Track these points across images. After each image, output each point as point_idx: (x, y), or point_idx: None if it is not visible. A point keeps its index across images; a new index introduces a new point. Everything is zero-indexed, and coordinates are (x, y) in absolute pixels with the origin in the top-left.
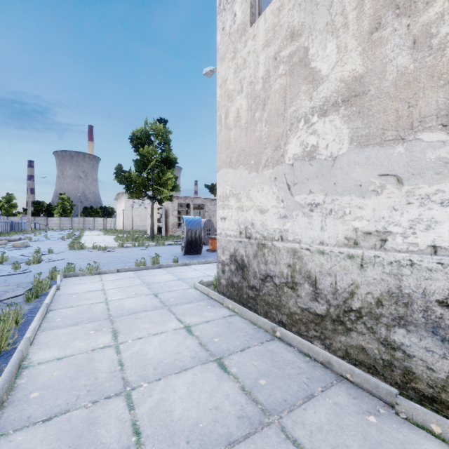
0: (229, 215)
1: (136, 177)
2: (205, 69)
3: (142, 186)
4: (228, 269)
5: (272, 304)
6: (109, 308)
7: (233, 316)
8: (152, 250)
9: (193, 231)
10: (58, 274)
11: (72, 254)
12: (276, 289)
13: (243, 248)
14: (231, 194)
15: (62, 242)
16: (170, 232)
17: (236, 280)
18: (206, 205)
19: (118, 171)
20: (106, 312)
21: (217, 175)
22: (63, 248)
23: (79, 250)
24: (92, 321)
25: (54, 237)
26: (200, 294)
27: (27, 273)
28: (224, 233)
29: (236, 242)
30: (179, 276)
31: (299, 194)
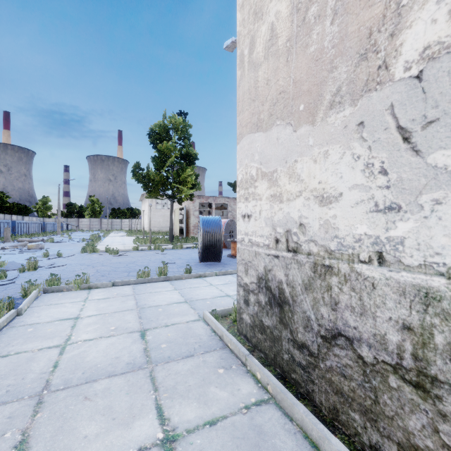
0: (256, 209)
1: (154, 175)
2: (226, 41)
3: (160, 185)
4: (254, 300)
5: (351, 400)
6: (59, 363)
7: (266, 406)
8: (167, 254)
9: (211, 234)
10: (35, 289)
11: (80, 258)
12: (362, 370)
13: (281, 269)
14: (259, 175)
15: (81, 243)
16: (191, 234)
17: (269, 322)
18: (229, 205)
19: (135, 169)
20: (46, 374)
21: (237, 148)
22: (76, 251)
23: (91, 253)
24: (5, 402)
25: (78, 238)
26: (211, 334)
27: (9, 284)
28: (247, 239)
29: (269, 256)
30: (187, 294)
31: (446, 146)
